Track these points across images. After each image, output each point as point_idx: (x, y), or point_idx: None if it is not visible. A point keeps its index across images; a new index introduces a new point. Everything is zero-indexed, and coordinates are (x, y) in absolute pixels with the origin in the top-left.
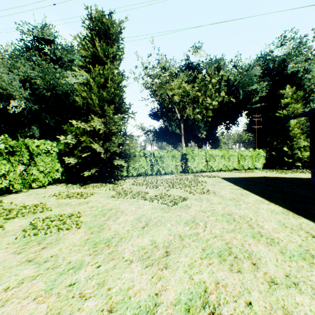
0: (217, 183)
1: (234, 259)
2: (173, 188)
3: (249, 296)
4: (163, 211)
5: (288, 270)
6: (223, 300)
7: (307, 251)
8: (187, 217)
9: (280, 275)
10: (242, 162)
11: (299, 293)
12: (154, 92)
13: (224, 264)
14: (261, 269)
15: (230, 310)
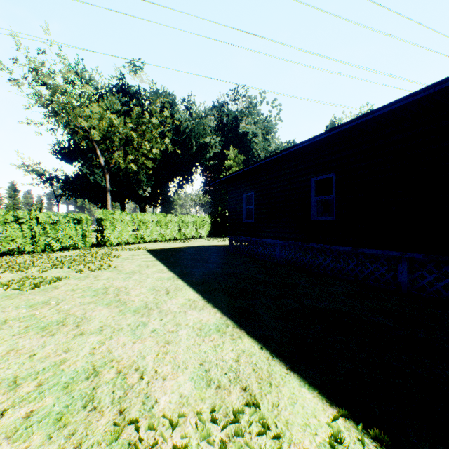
0: (133, 257)
1: (59, 326)
2: (57, 268)
3: (40, 350)
4: (5, 299)
5: (108, 322)
6: (3, 361)
7: (147, 305)
8: (41, 300)
9: (96, 327)
10: (184, 229)
11: (97, 335)
12: (55, 115)
13: (42, 333)
14: (81, 328)
15: (5, 365)
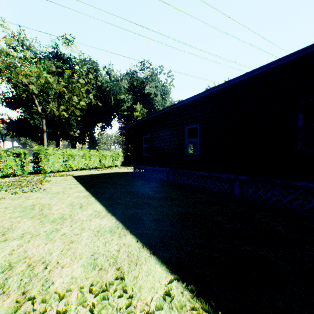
0: (61, 181)
1: None
2: None
3: None
4: None
5: (29, 230)
6: None
7: (63, 216)
8: None
9: (18, 235)
10: (104, 161)
11: (18, 240)
12: None
13: None
14: (6, 235)
15: None
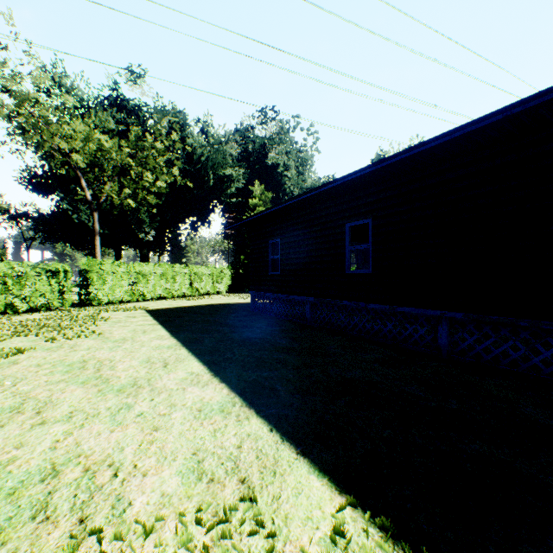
0: (127, 319)
1: (13, 414)
2: (20, 336)
3: None
4: None
5: (82, 407)
6: None
7: (136, 382)
8: None
9: (64, 414)
10: (197, 283)
11: (64, 424)
12: (22, 133)
13: None
14: (43, 415)
15: None
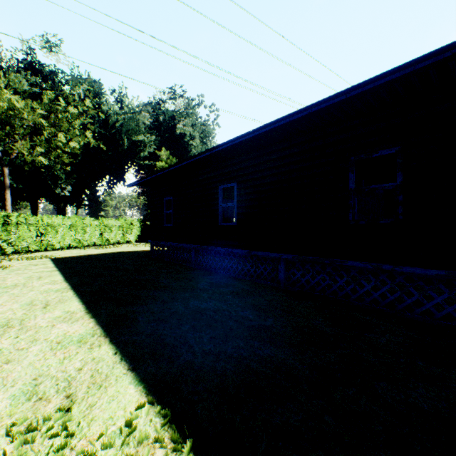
0: (27, 267)
1: None
2: None
3: None
4: None
5: None
6: None
7: (8, 323)
8: None
9: None
10: (108, 234)
11: None
12: None
13: None
14: None
15: None
